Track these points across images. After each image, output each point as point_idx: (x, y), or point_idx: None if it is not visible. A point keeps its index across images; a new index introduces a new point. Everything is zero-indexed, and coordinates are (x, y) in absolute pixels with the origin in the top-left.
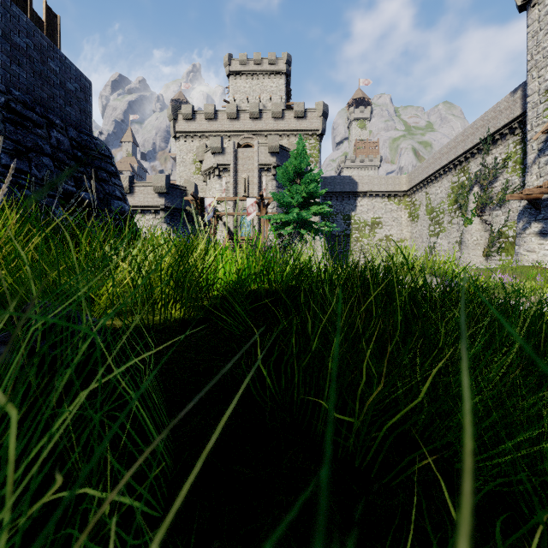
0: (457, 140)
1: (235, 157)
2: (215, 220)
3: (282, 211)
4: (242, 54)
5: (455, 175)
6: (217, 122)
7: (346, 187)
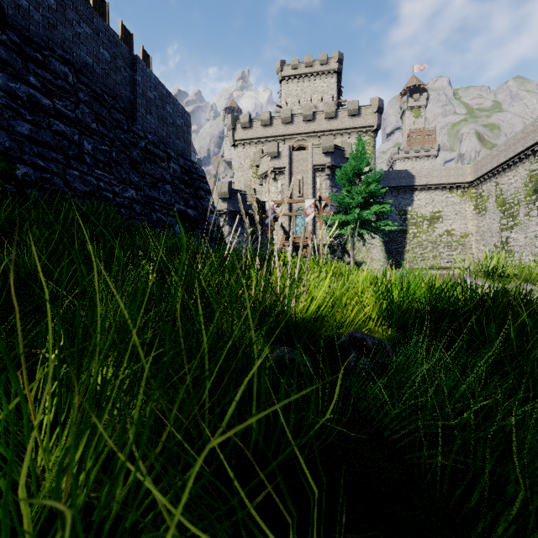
0: (537, 124)
1: (289, 160)
2: (272, 221)
3: (336, 210)
4: (294, 59)
5: (533, 163)
6: (272, 128)
7: (401, 181)
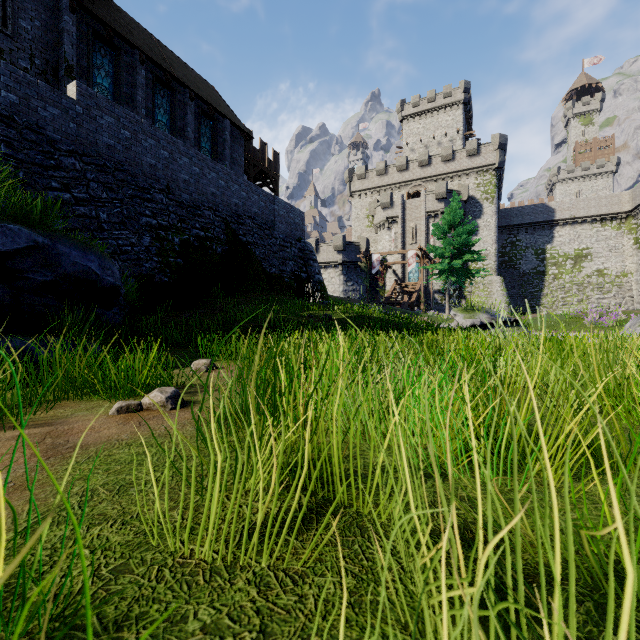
0: None
1: (402, 208)
2: (383, 269)
3: None
4: (415, 96)
5: None
6: (387, 177)
7: (538, 216)
